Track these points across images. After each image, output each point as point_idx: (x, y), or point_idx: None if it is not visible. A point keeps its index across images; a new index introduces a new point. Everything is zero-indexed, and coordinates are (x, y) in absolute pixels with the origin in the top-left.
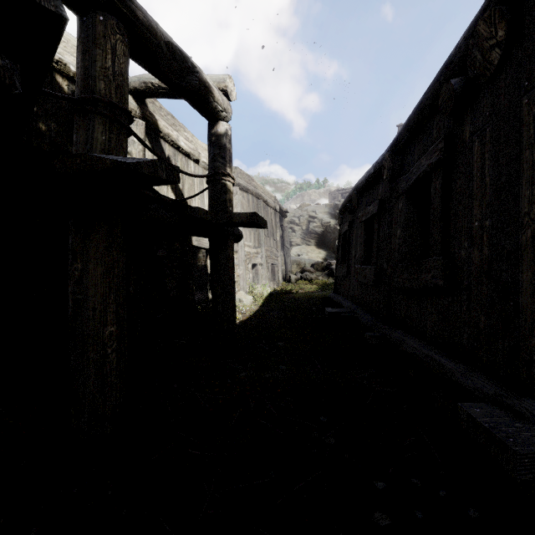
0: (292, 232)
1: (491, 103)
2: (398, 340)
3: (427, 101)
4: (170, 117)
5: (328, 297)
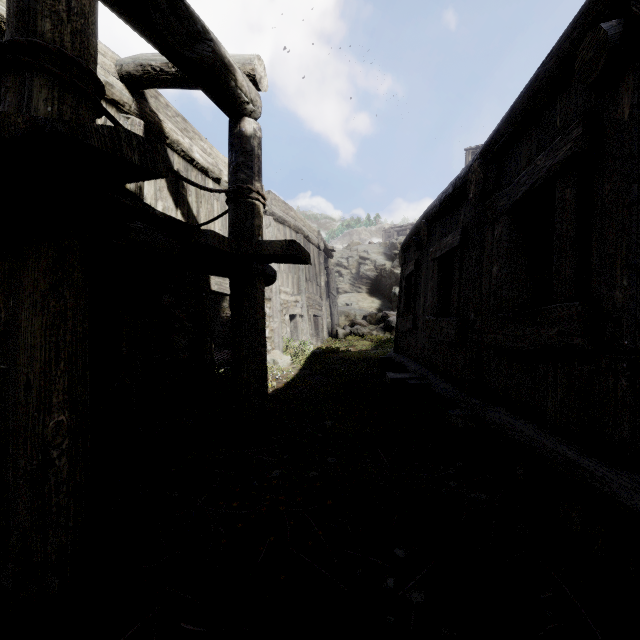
0: (340, 277)
1: None
2: (498, 423)
3: (547, 74)
4: (181, 119)
5: (388, 357)
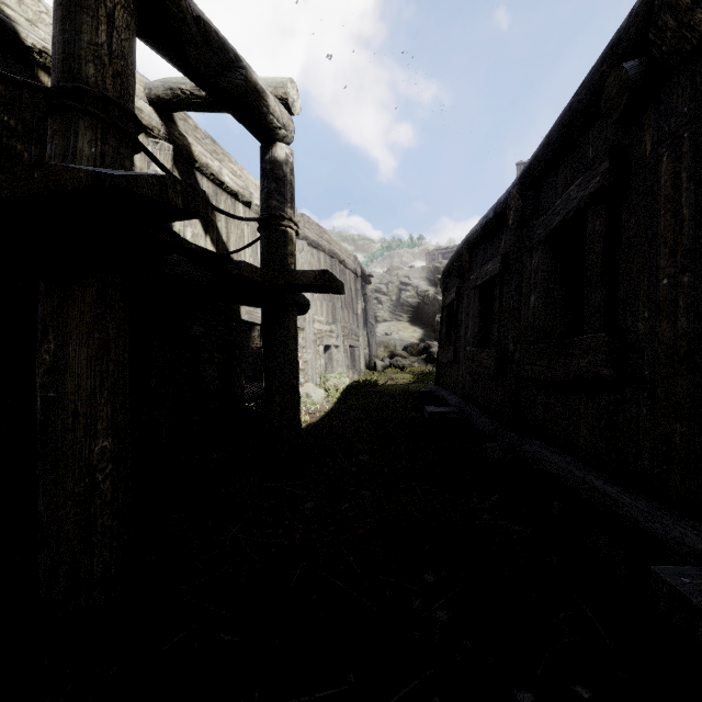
0: (379, 304)
1: (693, 92)
2: (534, 455)
3: (579, 105)
4: (210, 141)
5: (428, 390)
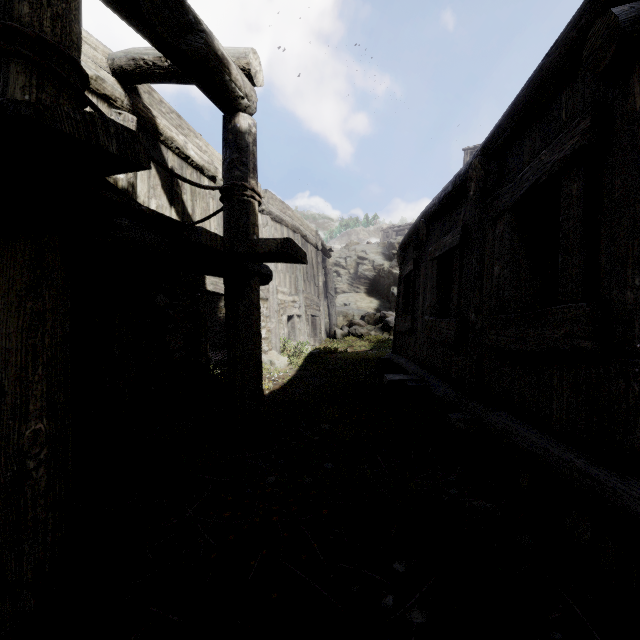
0: (338, 277)
1: None
2: (501, 428)
3: (552, 65)
4: (176, 116)
5: (386, 358)
